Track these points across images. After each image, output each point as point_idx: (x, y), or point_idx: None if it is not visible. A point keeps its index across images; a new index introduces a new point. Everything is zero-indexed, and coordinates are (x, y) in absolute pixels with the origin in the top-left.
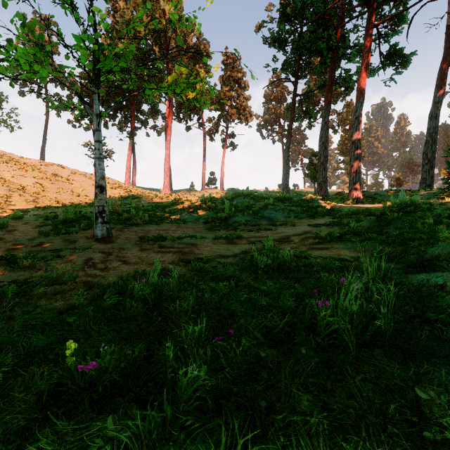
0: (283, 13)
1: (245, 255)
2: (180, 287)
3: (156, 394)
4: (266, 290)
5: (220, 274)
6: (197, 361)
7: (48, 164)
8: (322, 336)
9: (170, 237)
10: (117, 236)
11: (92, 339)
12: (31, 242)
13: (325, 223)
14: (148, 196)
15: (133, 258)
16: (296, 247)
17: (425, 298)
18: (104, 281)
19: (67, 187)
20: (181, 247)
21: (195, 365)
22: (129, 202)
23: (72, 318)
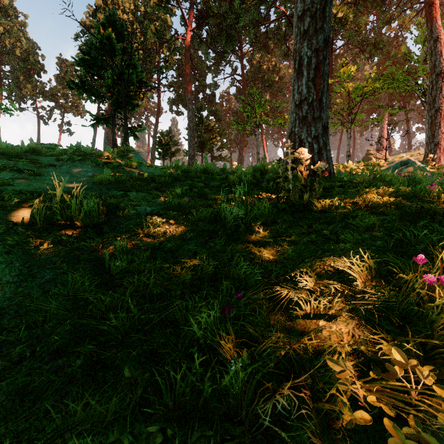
0: None
1: None
2: None
3: None
4: None
5: None
6: None
7: None
8: None
9: None
10: None
11: None
12: None
13: None
14: None
15: None
16: None
17: None
18: None
19: None
20: None
21: None
22: None
23: None
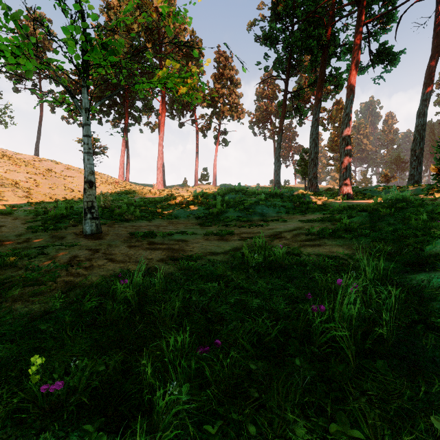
0: (274, 11)
1: (236, 252)
2: (166, 288)
3: (130, 419)
4: (257, 290)
5: (209, 273)
6: (179, 378)
7: (41, 160)
8: (318, 345)
9: (160, 233)
10: (107, 232)
11: (65, 349)
12: (17, 238)
13: (317, 219)
14: (141, 192)
15: (120, 255)
16: (288, 243)
17: (427, 301)
18: (87, 281)
19: (60, 182)
20: (171, 243)
21: (175, 387)
22: (122, 198)
23: (44, 325)
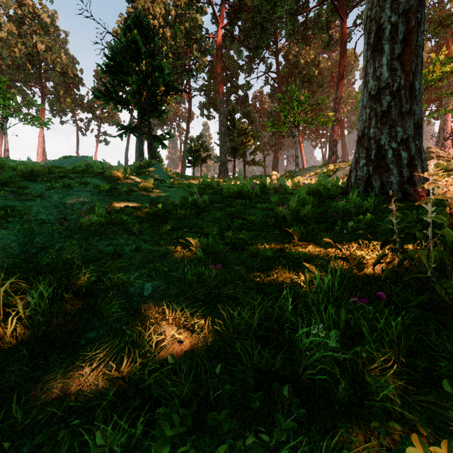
0: None
1: None
2: None
3: None
4: None
5: None
6: None
7: None
8: None
9: None
10: None
11: None
12: None
13: None
14: None
15: None
16: None
17: None
18: None
19: None
20: None
21: None
22: None
23: None
